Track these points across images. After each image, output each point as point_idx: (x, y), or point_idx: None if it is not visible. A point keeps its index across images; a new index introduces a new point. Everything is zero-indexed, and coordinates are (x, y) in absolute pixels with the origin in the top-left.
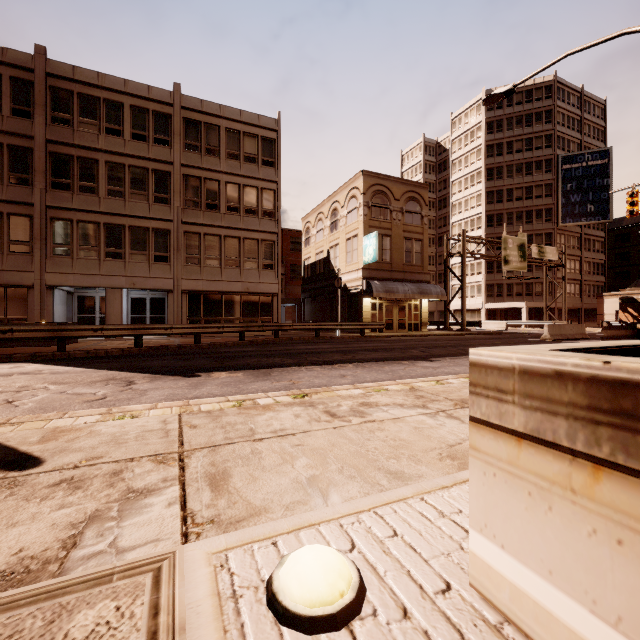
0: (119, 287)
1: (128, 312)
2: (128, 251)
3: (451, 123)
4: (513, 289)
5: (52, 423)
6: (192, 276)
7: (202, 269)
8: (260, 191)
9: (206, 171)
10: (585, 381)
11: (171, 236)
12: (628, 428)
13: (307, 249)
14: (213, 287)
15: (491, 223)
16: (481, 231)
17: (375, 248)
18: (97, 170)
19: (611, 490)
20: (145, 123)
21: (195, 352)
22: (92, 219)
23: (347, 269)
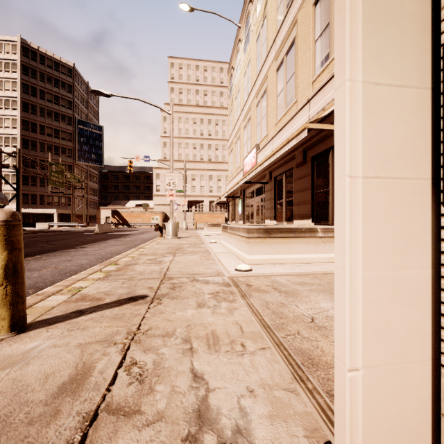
0: None
1: None
2: None
3: None
4: (45, 199)
5: (46, 305)
6: None
7: None
8: None
9: None
10: (263, 229)
11: None
12: (267, 233)
13: None
14: None
15: (27, 146)
16: None
17: None
18: None
19: (266, 240)
20: None
21: None
22: None
23: None
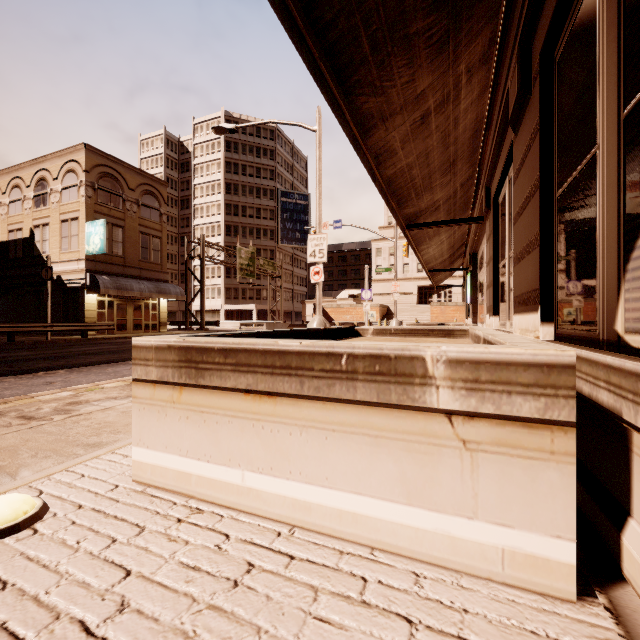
0: None
1: None
2: None
3: (194, 127)
4: (247, 293)
5: None
6: None
7: None
8: None
9: None
10: (178, 349)
11: None
12: (190, 367)
13: None
14: None
15: (229, 233)
16: (221, 238)
17: (103, 238)
18: None
19: (185, 396)
20: None
21: None
22: None
23: (63, 257)
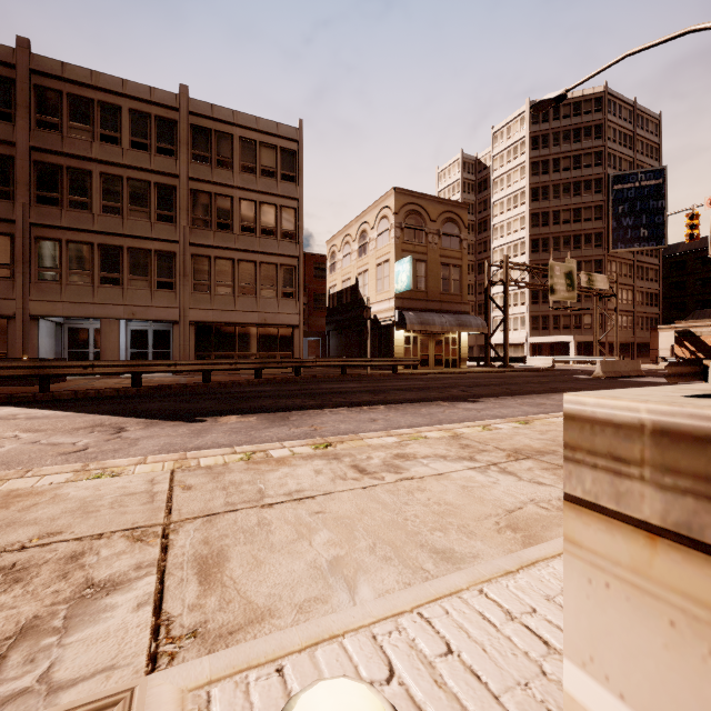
0: (116, 317)
1: (127, 346)
2: (127, 276)
3: (492, 137)
4: (560, 321)
5: (8, 484)
6: (201, 305)
7: (212, 297)
8: (279, 209)
9: (217, 186)
10: None
11: (177, 259)
12: None
13: (332, 276)
14: (225, 318)
15: (536, 248)
16: (525, 257)
17: (409, 275)
18: (90, 183)
19: None
20: (146, 130)
21: (203, 392)
22: (84, 239)
23: (377, 298)
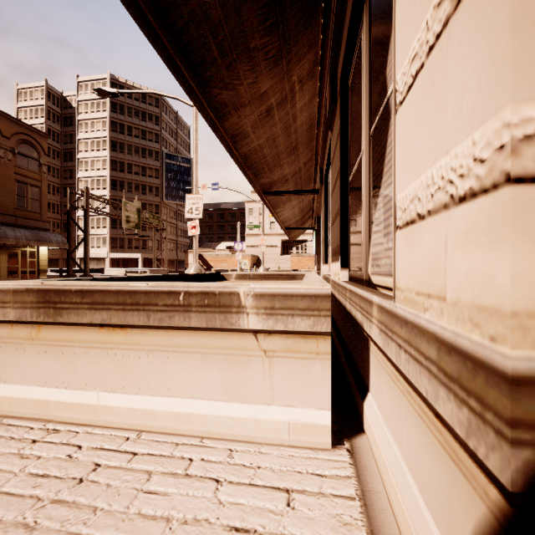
0: None
1: None
2: None
3: (78, 84)
4: (133, 243)
5: None
6: None
7: None
8: None
9: None
10: (36, 291)
11: None
12: (48, 307)
13: None
14: None
15: (115, 187)
16: (106, 191)
17: None
18: None
19: (44, 333)
20: None
21: None
22: None
23: None
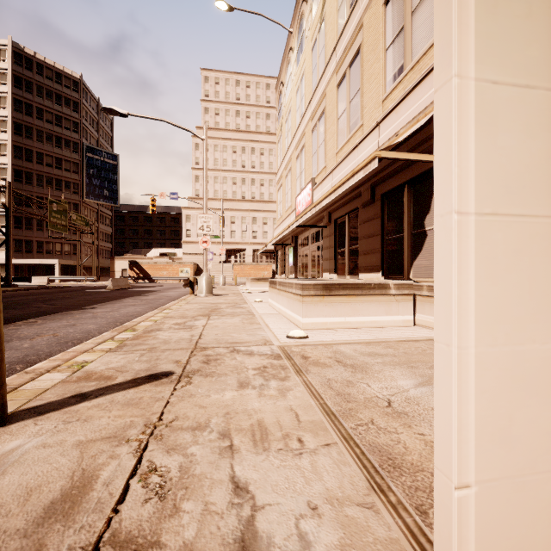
0: None
1: None
2: None
3: None
4: (44, 247)
5: (37, 387)
6: None
7: None
8: None
9: None
10: (322, 284)
11: None
12: (327, 290)
13: None
14: None
15: (20, 178)
16: None
17: None
18: None
19: (325, 299)
20: None
21: None
22: None
23: None
